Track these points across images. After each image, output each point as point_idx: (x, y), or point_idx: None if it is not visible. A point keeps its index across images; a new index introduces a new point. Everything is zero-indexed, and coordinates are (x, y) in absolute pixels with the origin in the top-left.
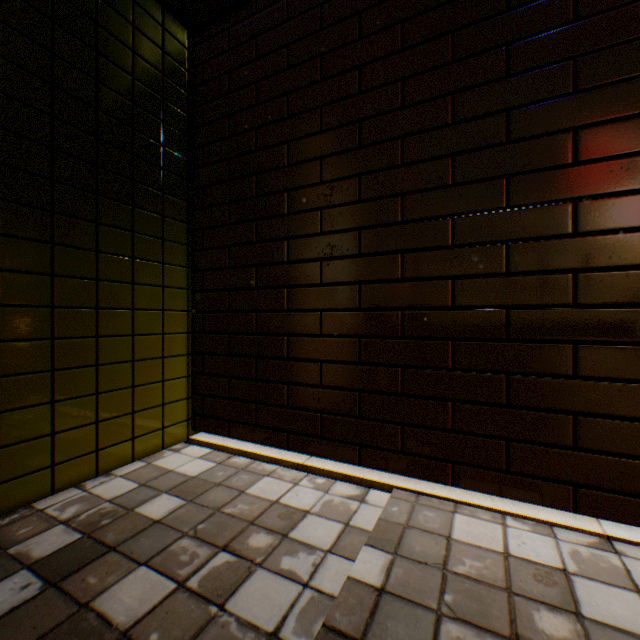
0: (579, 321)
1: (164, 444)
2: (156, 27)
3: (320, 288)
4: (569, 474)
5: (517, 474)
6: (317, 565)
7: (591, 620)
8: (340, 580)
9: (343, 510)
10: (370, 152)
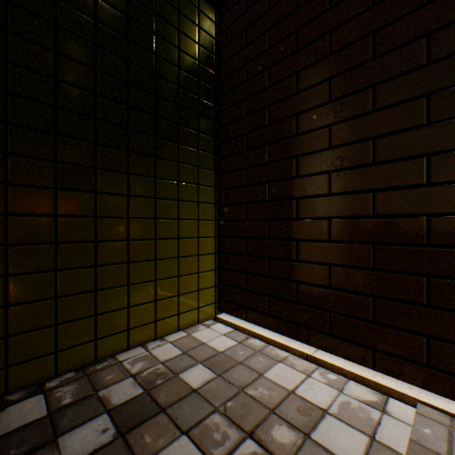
0: None
1: (198, 320)
2: (193, 9)
3: (328, 198)
4: None
5: None
6: None
7: None
8: None
9: (363, 418)
10: (385, 60)
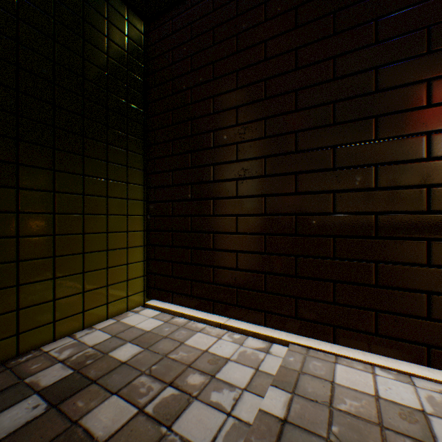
0: (432, 223)
1: (128, 307)
2: (122, 20)
3: (236, 199)
4: (424, 338)
5: (383, 336)
6: (236, 399)
7: None
8: (254, 411)
9: (254, 359)
10: (272, 102)
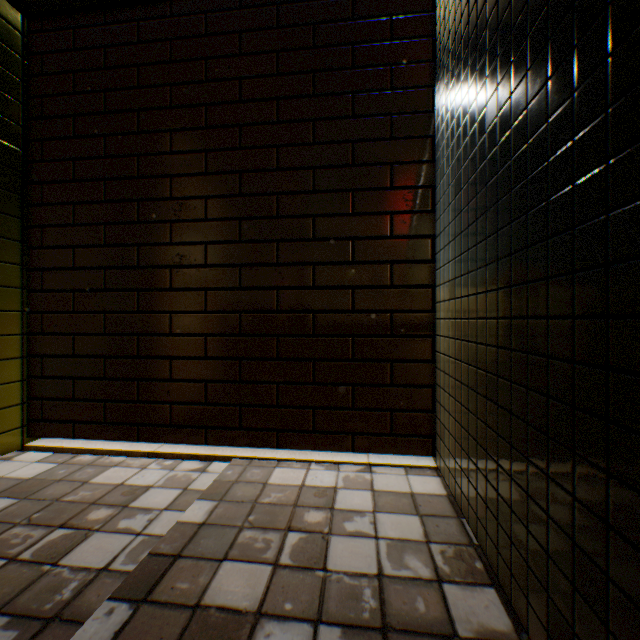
0: (356, 322)
1: None
2: None
3: (171, 292)
4: (350, 426)
5: (320, 432)
6: (152, 520)
7: (338, 509)
8: (170, 525)
9: (185, 480)
10: (215, 180)
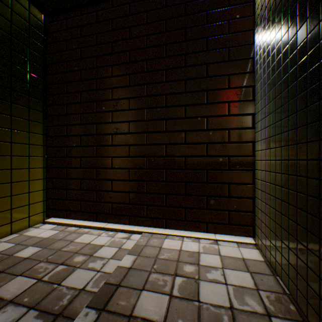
0: (208, 162)
1: (30, 225)
2: (25, 11)
3: (112, 147)
4: (205, 219)
5: (188, 221)
6: (105, 264)
7: (202, 265)
8: (114, 267)
9: (119, 243)
10: (133, 89)
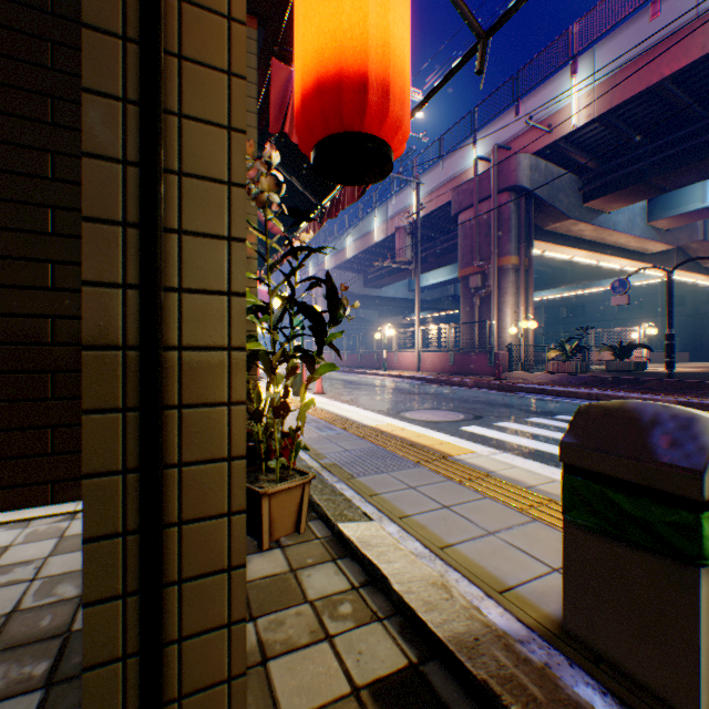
0: (59, 356)
1: None
2: None
3: None
4: (51, 474)
5: (5, 488)
6: None
7: None
8: None
9: None
10: None
